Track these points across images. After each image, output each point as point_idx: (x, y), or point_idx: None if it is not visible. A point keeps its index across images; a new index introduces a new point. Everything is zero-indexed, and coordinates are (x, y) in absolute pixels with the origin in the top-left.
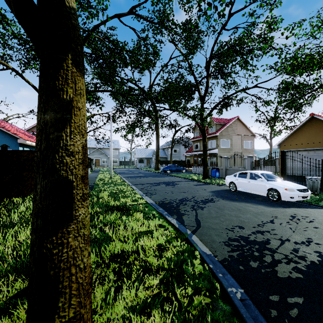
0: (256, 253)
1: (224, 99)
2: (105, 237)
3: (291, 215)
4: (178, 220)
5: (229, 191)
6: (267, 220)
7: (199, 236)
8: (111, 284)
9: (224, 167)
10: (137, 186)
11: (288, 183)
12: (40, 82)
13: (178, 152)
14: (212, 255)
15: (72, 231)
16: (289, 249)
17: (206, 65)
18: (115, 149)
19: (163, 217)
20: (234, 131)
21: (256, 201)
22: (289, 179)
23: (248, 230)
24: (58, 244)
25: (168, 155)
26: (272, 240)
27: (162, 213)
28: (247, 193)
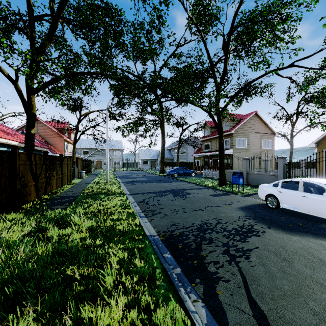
0: None
1: (247, 84)
2: None
3: None
4: (209, 308)
5: (265, 207)
6: None
7: None
8: None
9: (245, 171)
10: (135, 197)
11: None
12: None
13: (185, 153)
14: None
15: None
16: None
17: (224, 44)
18: (118, 150)
19: (173, 291)
20: (252, 128)
21: None
22: None
23: None
24: None
25: (174, 156)
26: None
27: (170, 276)
28: (295, 211)
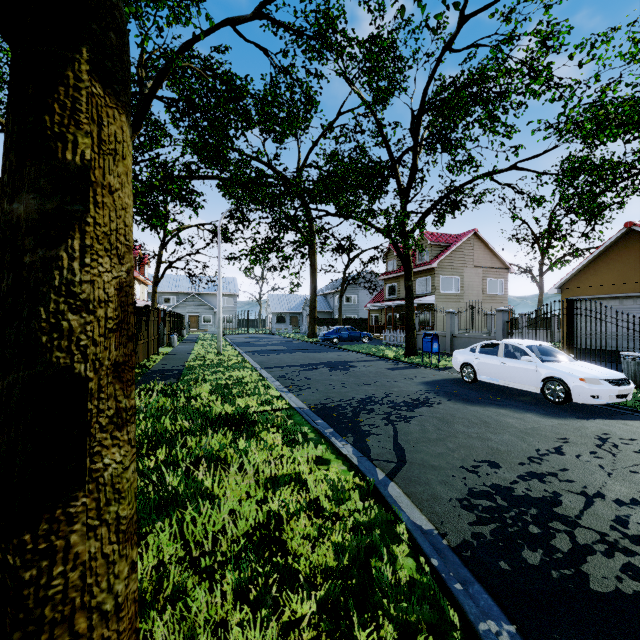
0: (534, 527)
1: (448, 194)
2: (197, 492)
3: (597, 435)
4: (357, 448)
5: (460, 381)
6: (547, 447)
7: (404, 486)
8: (202, 617)
9: (449, 333)
10: (271, 371)
11: (586, 366)
12: (7, 119)
13: (354, 301)
14: (436, 532)
15: (82, 515)
16: (607, 517)
17: (412, 126)
18: (229, 295)
19: (324, 441)
20: (468, 259)
21: (519, 404)
22: (582, 358)
23: (509, 472)
24: (38, 552)
25: (334, 308)
26: (565, 497)
27: (322, 432)
28: (498, 385)
